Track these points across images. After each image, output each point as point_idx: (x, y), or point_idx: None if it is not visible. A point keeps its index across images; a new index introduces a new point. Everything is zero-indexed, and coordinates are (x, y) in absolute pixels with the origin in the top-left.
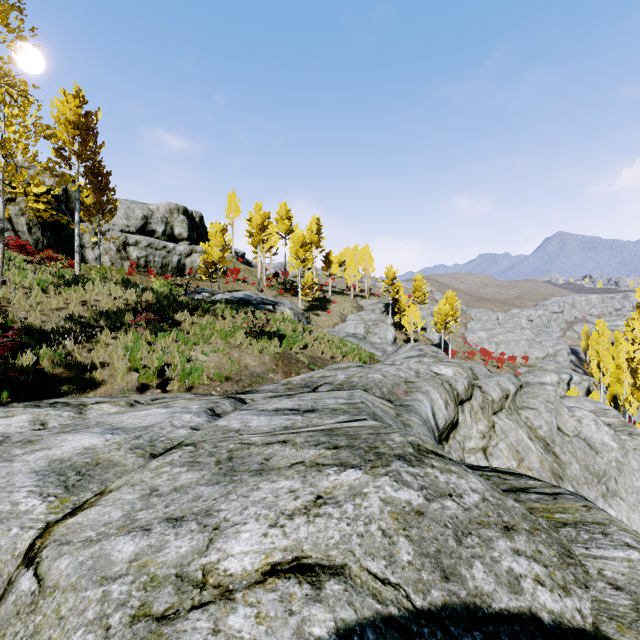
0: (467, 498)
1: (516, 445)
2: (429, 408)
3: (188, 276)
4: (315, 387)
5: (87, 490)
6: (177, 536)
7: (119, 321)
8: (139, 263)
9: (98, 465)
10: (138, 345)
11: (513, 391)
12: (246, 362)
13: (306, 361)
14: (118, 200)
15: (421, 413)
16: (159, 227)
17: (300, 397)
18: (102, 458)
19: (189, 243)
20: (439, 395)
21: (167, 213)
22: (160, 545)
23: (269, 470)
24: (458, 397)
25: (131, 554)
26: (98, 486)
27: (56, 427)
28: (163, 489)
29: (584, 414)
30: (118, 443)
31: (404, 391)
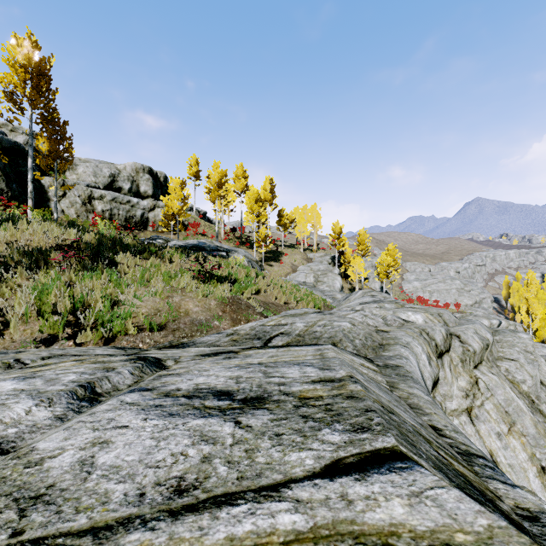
0: None
1: (505, 405)
2: (417, 367)
3: (151, 229)
4: (267, 339)
5: None
6: None
7: (47, 261)
8: (104, 216)
9: None
10: (51, 286)
11: (491, 340)
12: (187, 307)
13: (258, 306)
14: (87, 160)
15: (418, 379)
16: (125, 185)
17: (245, 357)
18: None
19: (154, 200)
20: (421, 348)
21: (133, 172)
22: None
23: None
24: (437, 349)
25: None
26: None
27: None
28: None
29: None
30: None
31: (380, 343)
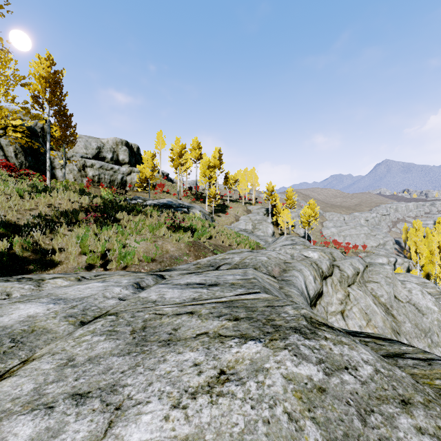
0: (362, 370)
1: (365, 309)
2: (303, 282)
3: (128, 189)
4: (217, 266)
5: (15, 357)
6: (77, 417)
7: (75, 218)
8: (94, 179)
9: (33, 332)
10: (87, 235)
11: (362, 269)
12: (167, 248)
13: (211, 247)
14: (80, 136)
15: (298, 286)
16: (108, 155)
17: (206, 274)
18: (38, 326)
19: (129, 166)
20: (309, 272)
21: (114, 145)
22: (58, 428)
23: (176, 340)
24: (323, 274)
25: (26, 439)
26: (27, 353)
27: (16, 297)
28: (79, 359)
29: (413, 286)
30: (55, 312)
31: (284, 269)
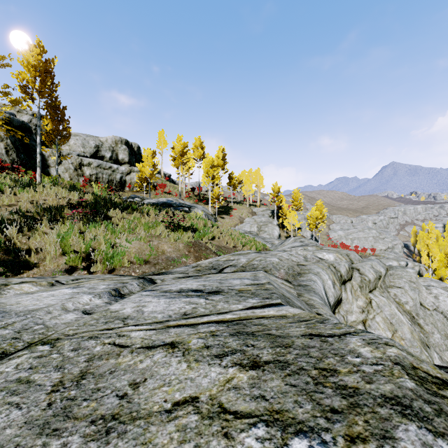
0: None
1: (390, 318)
2: (322, 287)
3: (128, 189)
4: (221, 269)
5: None
6: None
7: (60, 215)
8: (91, 179)
9: None
10: (69, 233)
11: (384, 273)
12: (163, 248)
13: (213, 248)
14: (77, 134)
15: (318, 292)
16: (107, 154)
17: (206, 278)
18: None
19: (129, 166)
20: (327, 276)
21: (113, 144)
22: None
23: (128, 420)
24: (341, 278)
25: None
26: None
27: None
28: None
29: (440, 292)
30: None
31: (298, 272)
